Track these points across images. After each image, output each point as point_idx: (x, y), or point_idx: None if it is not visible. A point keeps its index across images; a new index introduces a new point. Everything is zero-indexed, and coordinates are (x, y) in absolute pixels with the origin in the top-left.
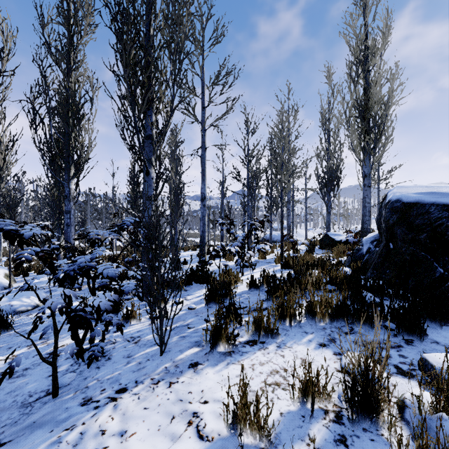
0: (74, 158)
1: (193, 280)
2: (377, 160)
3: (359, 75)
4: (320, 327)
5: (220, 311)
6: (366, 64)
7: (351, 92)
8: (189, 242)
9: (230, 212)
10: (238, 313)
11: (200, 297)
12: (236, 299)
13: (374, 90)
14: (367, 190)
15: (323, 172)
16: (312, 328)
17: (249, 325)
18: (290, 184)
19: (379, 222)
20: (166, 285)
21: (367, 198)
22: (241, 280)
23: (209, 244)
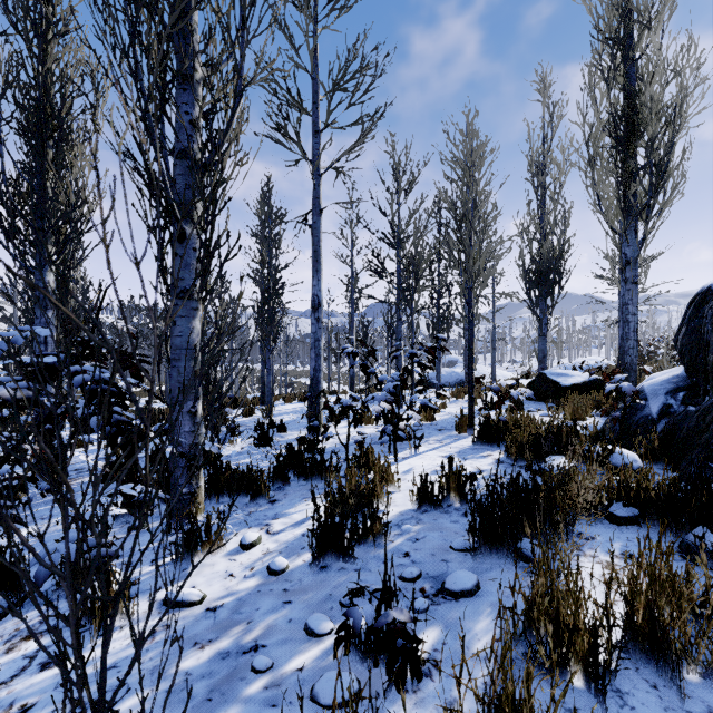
0: (51, 222)
1: (293, 474)
2: (649, 232)
3: (618, 66)
4: (696, 709)
5: (353, 712)
6: (629, 47)
7: (596, 106)
8: (297, 385)
9: (366, 335)
10: (413, 653)
11: (303, 528)
12: (388, 542)
13: (649, 93)
14: (631, 290)
15: (534, 262)
16: (670, 712)
17: (443, 676)
18: (488, 275)
19: (691, 349)
20: (230, 488)
21: (631, 306)
22: (397, 481)
23: (330, 389)
